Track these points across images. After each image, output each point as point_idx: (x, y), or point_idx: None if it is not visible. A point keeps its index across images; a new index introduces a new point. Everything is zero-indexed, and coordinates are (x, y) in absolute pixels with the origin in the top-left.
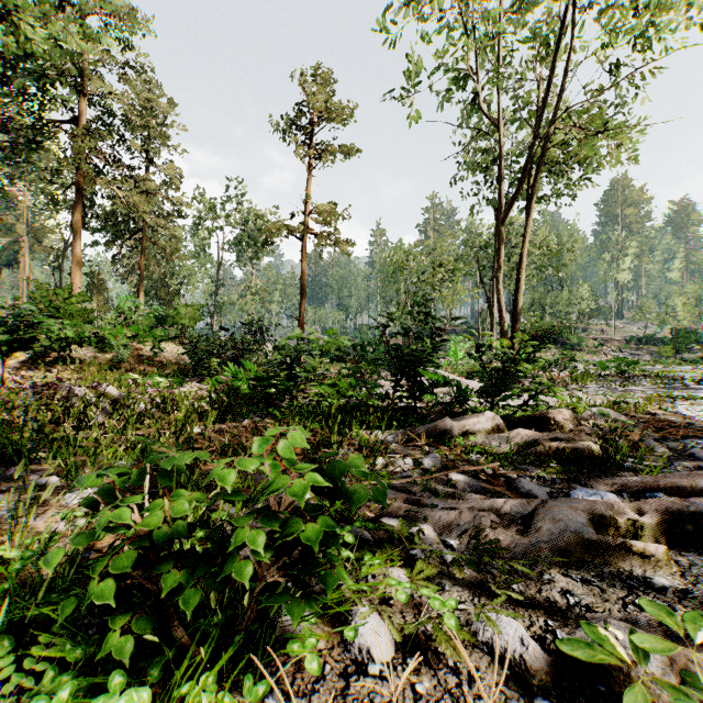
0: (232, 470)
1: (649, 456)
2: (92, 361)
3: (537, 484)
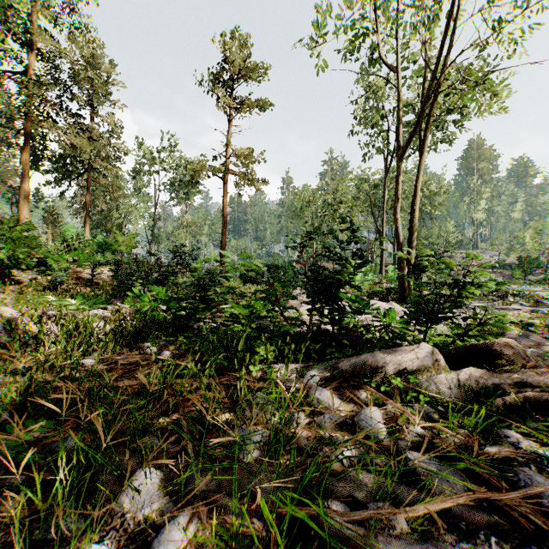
0: None
1: None
2: (32, 283)
3: (548, 476)
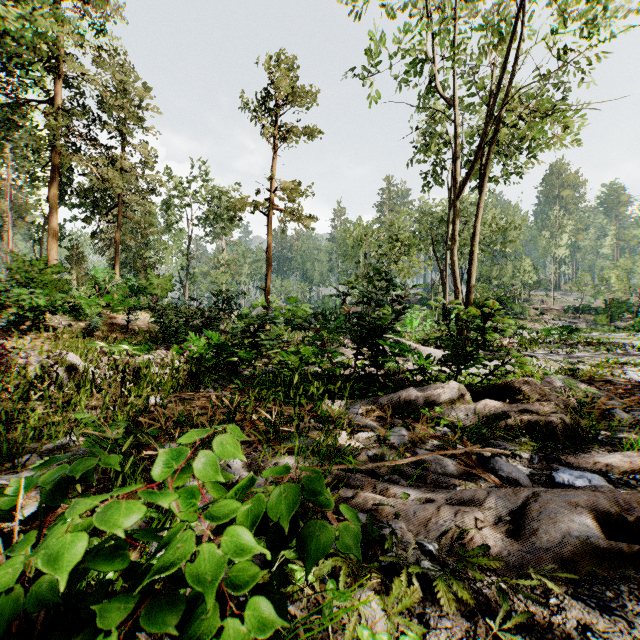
0: (83, 535)
1: (620, 427)
2: (66, 329)
3: (514, 464)
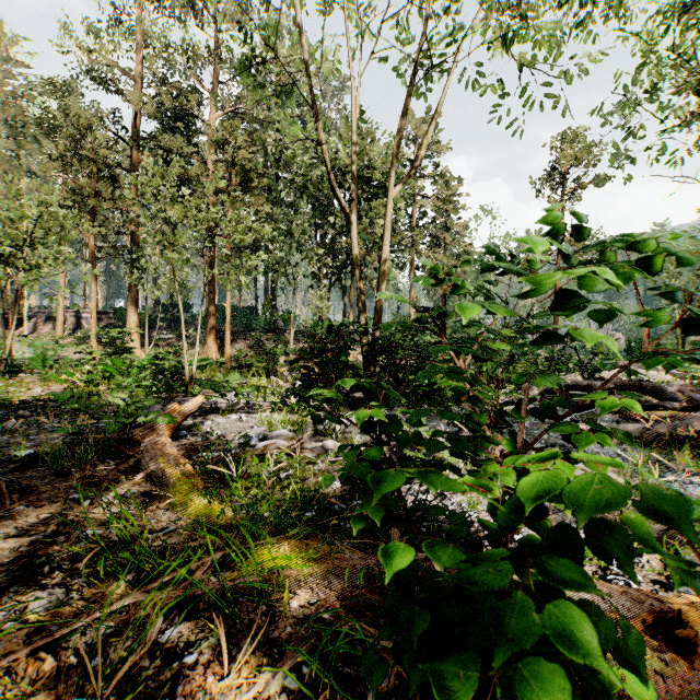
0: None
1: None
2: None
3: None
